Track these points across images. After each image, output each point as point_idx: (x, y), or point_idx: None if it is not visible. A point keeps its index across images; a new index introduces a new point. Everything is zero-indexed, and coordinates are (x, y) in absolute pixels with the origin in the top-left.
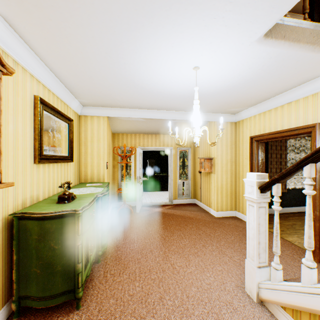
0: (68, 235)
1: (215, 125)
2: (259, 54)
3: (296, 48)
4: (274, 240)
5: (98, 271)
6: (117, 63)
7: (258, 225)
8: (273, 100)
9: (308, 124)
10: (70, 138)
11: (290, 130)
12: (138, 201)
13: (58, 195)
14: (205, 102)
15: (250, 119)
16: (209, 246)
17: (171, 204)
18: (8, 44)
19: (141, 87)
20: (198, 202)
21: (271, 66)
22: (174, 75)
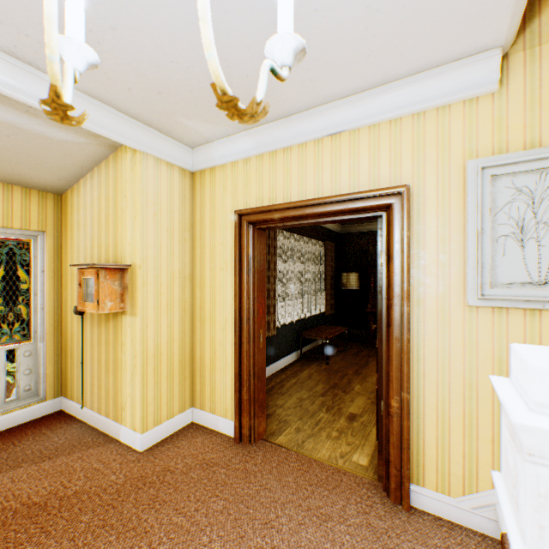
0: None
1: (139, 162)
2: None
3: None
4: None
5: None
6: None
7: None
8: (301, 120)
9: (387, 187)
10: None
11: (343, 200)
12: None
13: None
14: (108, 22)
15: (236, 167)
16: None
17: None
18: None
19: None
20: (74, 408)
21: None
22: None
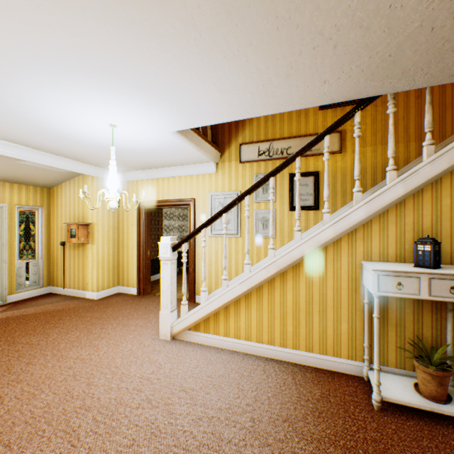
0: None
1: (96, 181)
2: (170, 139)
3: (191, 145)
4: (184, 284)
5: None
6: (3, 74)
7: (172, 278)
8: (162, 170)
9: (188, 198)
10: None
11: (176, 201)
12: None
13: None
14: (94, 154)
15: (138, 182)
16: (110, 325)
17: (4, 305)
18: None
19: (11, 109)
20: (59, 290)
21: (173, 148)
22: (81, 120)
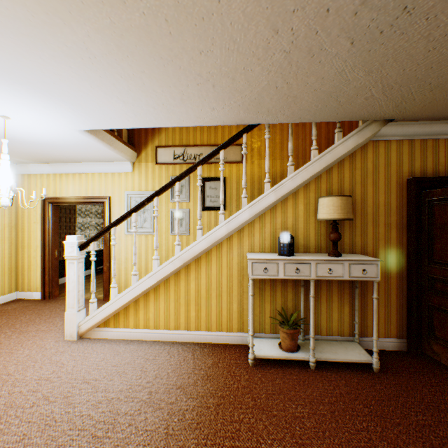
0: None
1: None
2: (78, 137)
3: (102, 144)
4: (92, 283)
5: None
6: None
7: (79, 277)
8: (72, 165)
9: (103, 196)
10: None
11: (89, 198)
12: None
13: None
14: None
15: (43, 176)
16: (2, 335)
17: None
18: None
19: None
20: None
21: (83, 145)
22: None
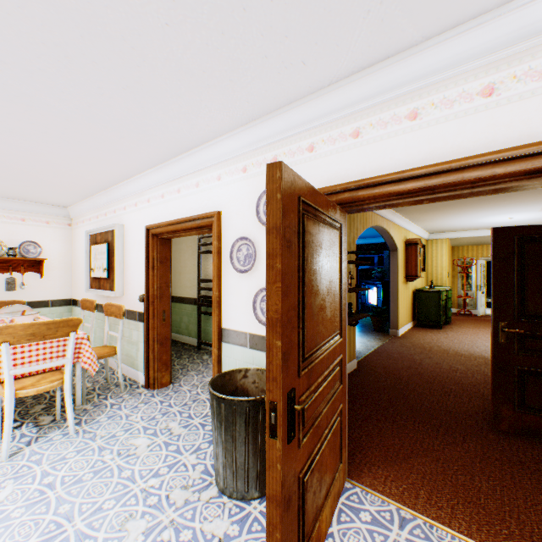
0: (435, 299)
1: None
2: None
3: None
4: None
5: (446, 326)
6: (457, 223)
7: None
8: None
9: None
10: (423, 257)
11: None
12: (477, 306)
13: (423, 287)
14: None
15: None
16: None
17: None
18: (413, 230)
19: (475, 225)
20: None
21: None
22: (497, 220)
